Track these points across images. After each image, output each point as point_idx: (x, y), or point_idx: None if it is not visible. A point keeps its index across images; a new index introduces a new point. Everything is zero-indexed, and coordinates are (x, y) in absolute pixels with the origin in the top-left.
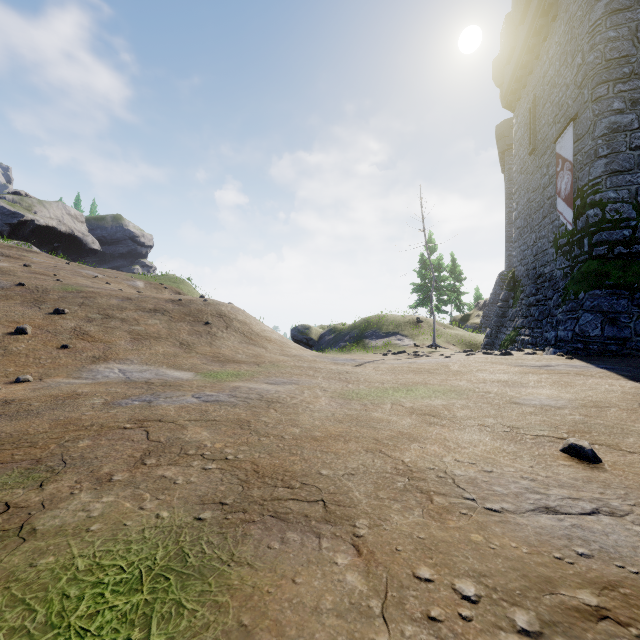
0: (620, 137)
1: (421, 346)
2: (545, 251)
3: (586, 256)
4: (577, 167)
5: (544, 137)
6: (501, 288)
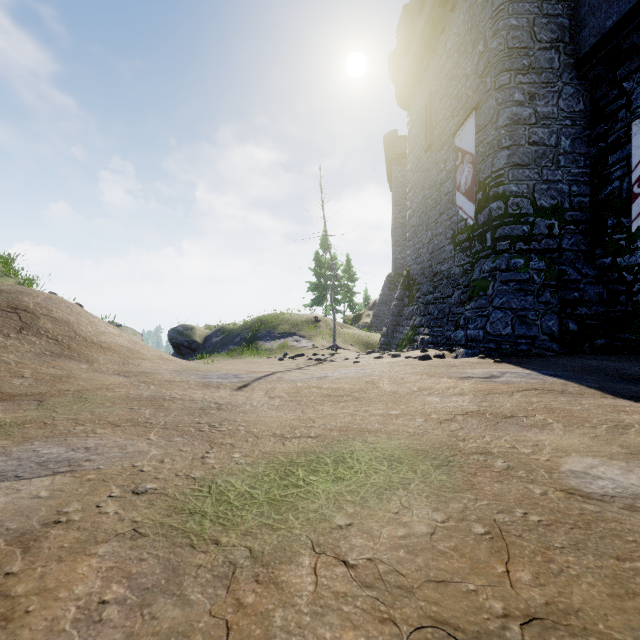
0: (520, 130)
1: (320, 347)
2: (442, 248)
3: (489, 251)
4: (478, 159)
5: (441, 132)
6: (389, 289)
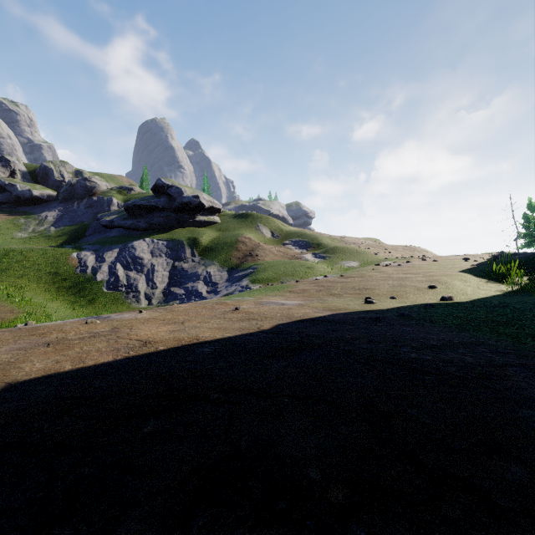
0: None
1: None
2: None
3: None
4: None
5: None
6: None
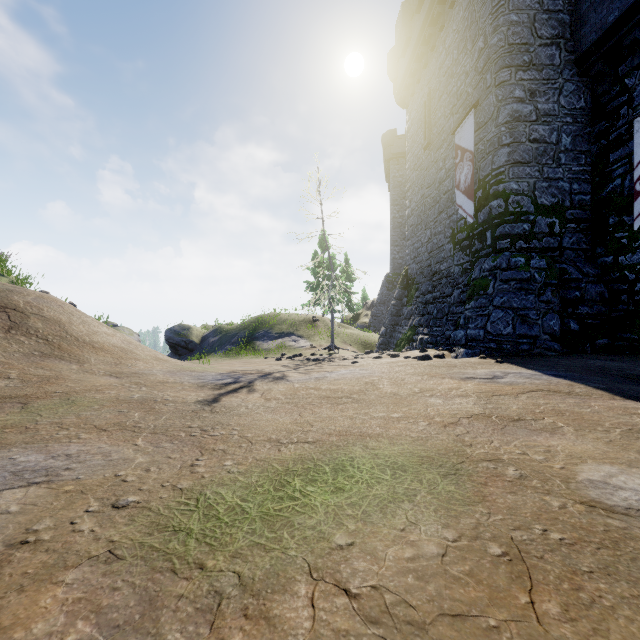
0: (521, 127)
1: (318, 347)
2: (441, 247)
3: (489, 250)
4: (478, 157)
5: (440, 130)
6: (387, 289)
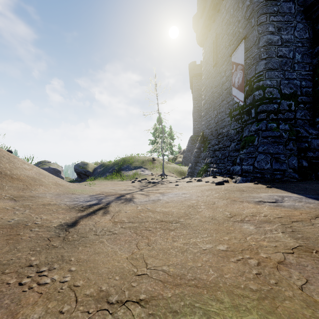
0: (272, 48)
1: (155, 175)
2: (223, 120)
3: (253, 120)
4: (246, 67)
5: (223, 55)
6: (191, 143)
